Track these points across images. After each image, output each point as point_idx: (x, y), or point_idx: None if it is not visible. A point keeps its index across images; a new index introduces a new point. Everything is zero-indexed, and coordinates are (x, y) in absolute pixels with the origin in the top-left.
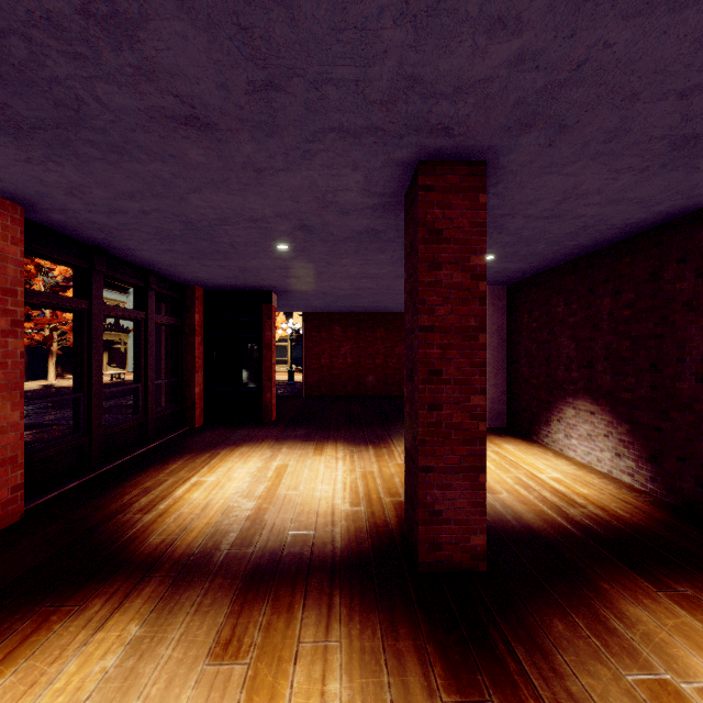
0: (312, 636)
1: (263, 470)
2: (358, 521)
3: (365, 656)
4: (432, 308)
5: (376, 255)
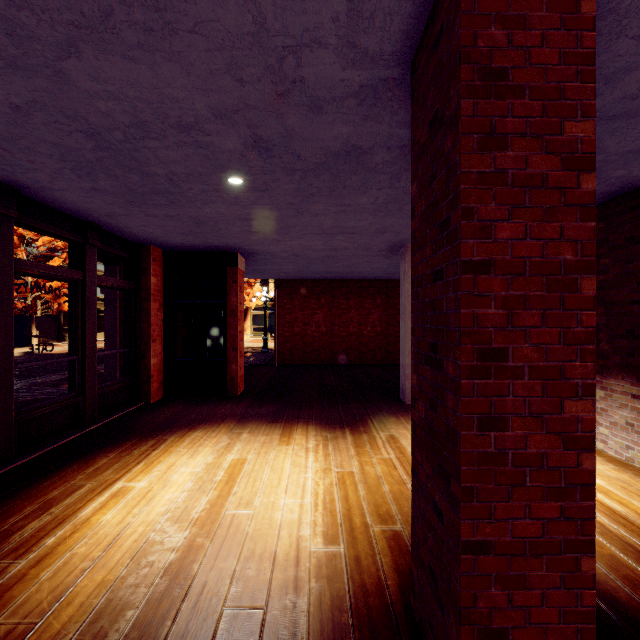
0: None
1: (211, 469)
2: (336, 579)
3: None
4: (486, 225)
5: (355, 197)
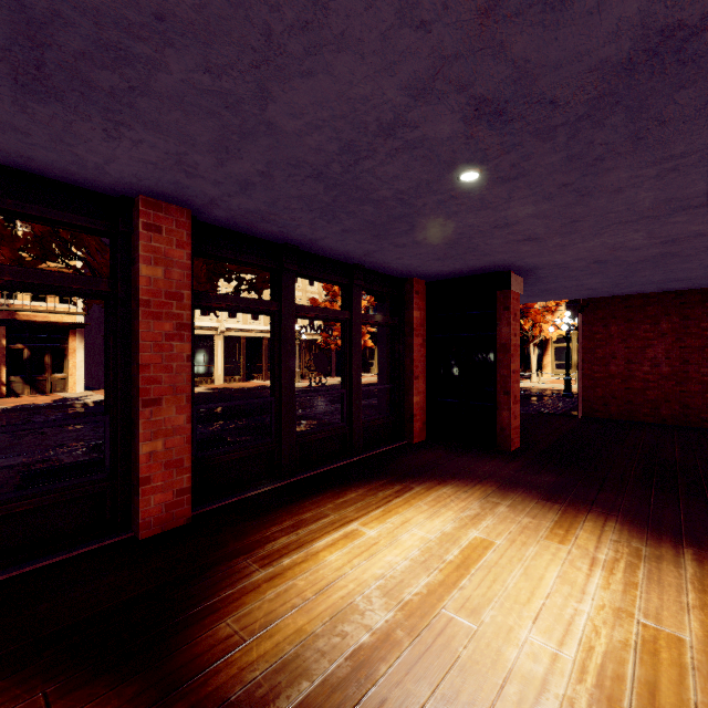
0: None
1: (445, 542)
2: None
3: None
4: None
5: (696, 133)
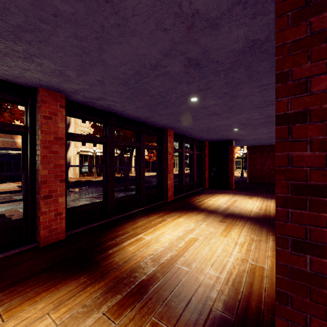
0: (241, 224)
1: (229, 200)
2: (259, 213)
3: (253, 228)
4: None
5: (273, 126)
